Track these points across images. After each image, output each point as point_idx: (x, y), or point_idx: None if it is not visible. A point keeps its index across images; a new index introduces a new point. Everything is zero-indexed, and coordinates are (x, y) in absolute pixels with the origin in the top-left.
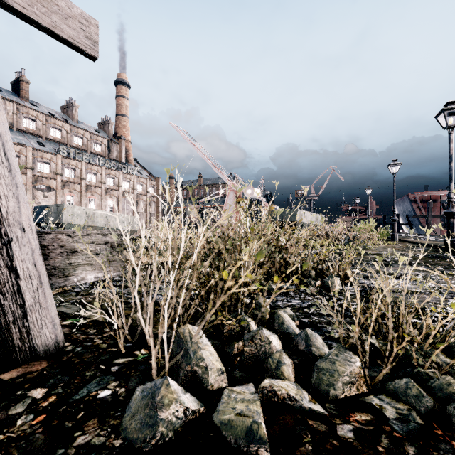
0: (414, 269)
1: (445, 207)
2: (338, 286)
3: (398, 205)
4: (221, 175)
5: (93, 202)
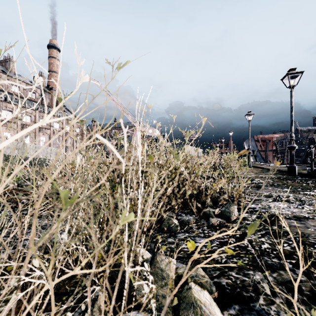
0: (282, 191)
1: (276, 144)
2: (235, 215)
3: (247, 143)
4: (129, 119)
5: (28, 138)
